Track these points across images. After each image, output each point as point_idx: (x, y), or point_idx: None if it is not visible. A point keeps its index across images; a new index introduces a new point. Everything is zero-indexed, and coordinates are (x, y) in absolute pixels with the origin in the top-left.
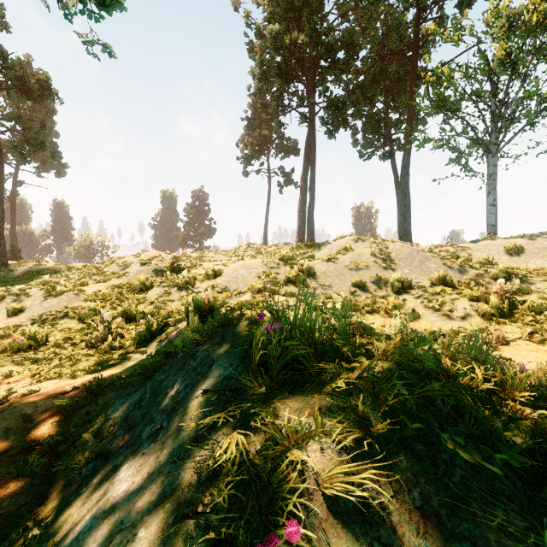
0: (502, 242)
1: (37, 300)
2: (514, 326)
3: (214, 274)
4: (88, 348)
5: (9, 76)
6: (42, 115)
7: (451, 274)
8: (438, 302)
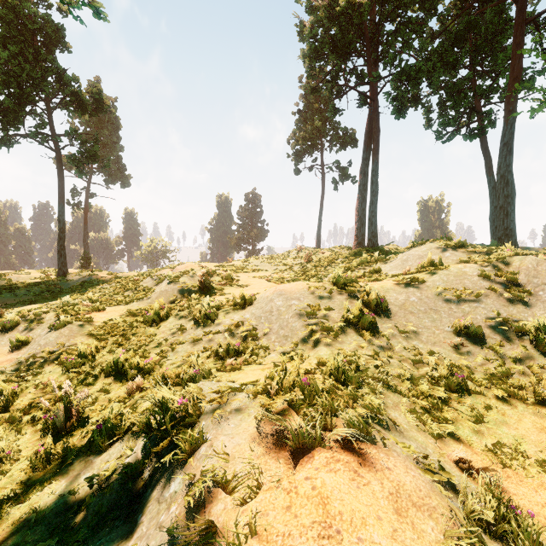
0: None
1: (45, 329)
2: None
3: (244, 302)
4: (40, 434)
5: (66, 92)
6: (109, 132)
7: None
8: None
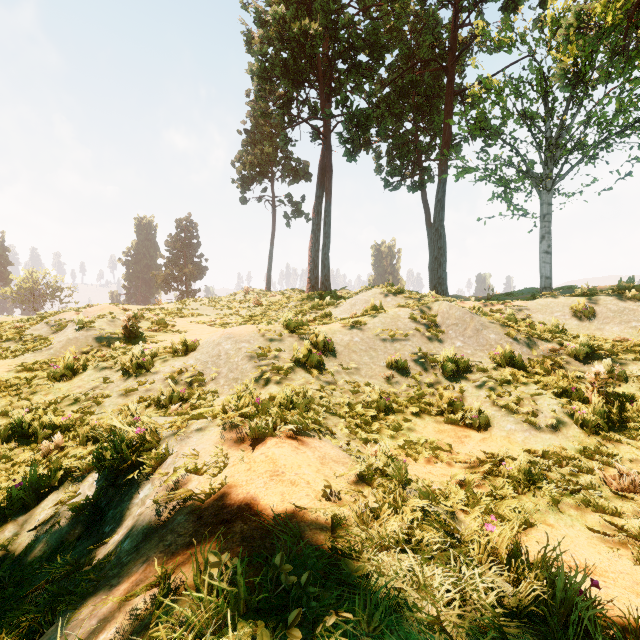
0: (567, 301)
1: None
2: (635, 446)
3: (186, 348)
4: None
5: None
6: None
7: (518, 350)
8: (511, 396)
